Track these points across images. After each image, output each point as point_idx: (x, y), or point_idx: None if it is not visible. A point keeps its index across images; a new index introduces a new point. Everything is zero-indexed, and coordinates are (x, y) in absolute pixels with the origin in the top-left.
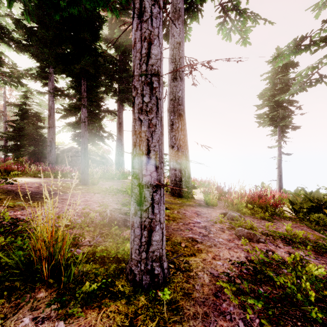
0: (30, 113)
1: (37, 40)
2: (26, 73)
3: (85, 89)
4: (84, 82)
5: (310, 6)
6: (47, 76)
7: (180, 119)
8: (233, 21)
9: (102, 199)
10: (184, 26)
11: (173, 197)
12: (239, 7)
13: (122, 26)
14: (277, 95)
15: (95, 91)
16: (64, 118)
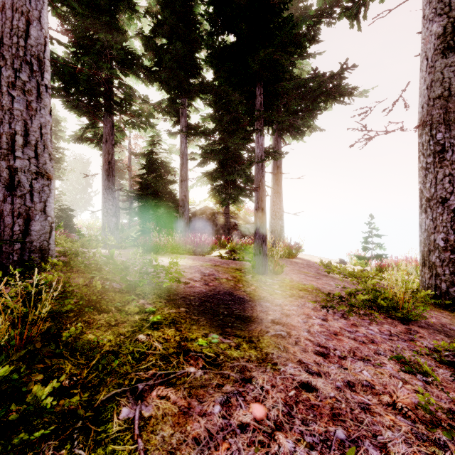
0: (158, 163)
1: (170, 59)
2: (158, 108)
3: (262, 103)
4: (260, 90)
5: None
6: (178, 110)
7: None
8: None
9: (352, 327)
10: None
11: None
12: None
13: None
14: None
15: (241, 121)
16: (201, 166)
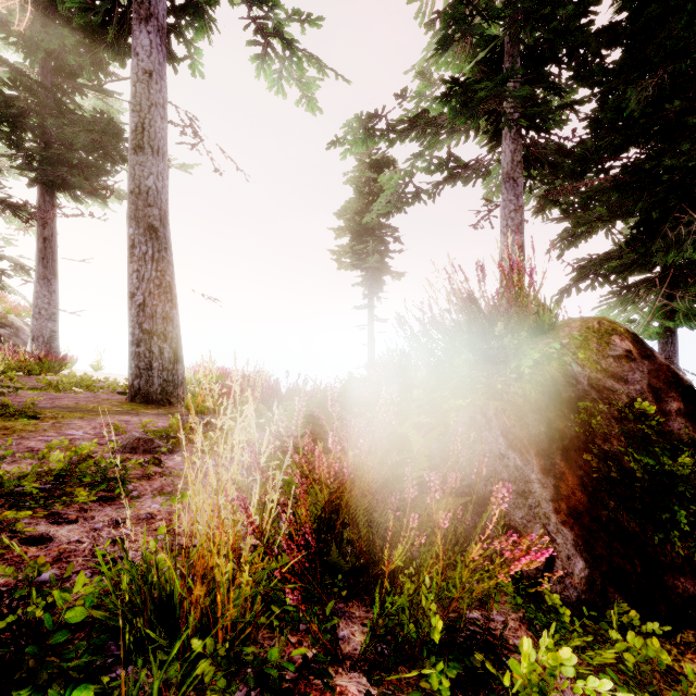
0: None
1: None
2: None
3: None
4: None
5: (409, 69)
6: None
7: (150, 237)
8: (283, 60)
9: None
10: (185, 43)
11: (121, 403)
12: (290, 36)
13: (49, 3)
14: (362, 214)
15: None
16: None
